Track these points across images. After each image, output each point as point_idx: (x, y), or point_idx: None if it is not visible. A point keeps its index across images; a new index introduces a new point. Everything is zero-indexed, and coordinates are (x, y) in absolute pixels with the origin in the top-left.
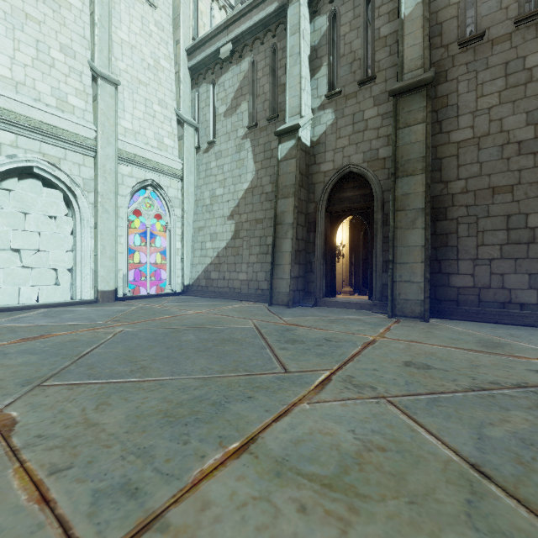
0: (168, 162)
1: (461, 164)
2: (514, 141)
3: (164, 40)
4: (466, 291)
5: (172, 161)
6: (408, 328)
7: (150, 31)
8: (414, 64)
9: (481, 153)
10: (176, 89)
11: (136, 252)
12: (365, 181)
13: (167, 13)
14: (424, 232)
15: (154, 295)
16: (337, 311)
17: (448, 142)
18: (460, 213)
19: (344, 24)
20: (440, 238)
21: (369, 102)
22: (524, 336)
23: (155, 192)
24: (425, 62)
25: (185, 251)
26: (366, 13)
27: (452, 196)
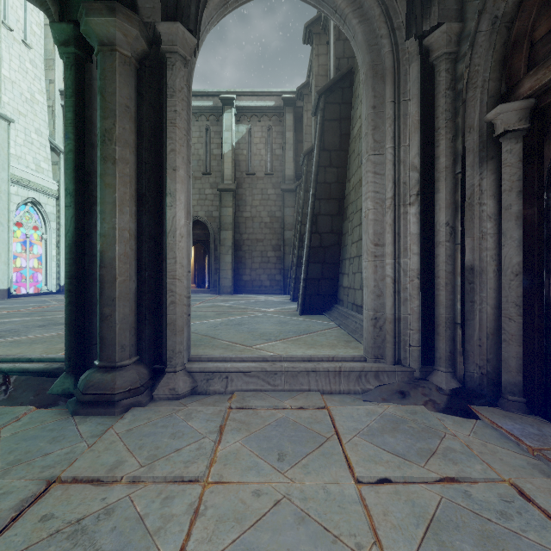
0: (47, 184)
1: (247, 227)
2: (264, 222)
3: (38, 76)
4: (248, 282)
5: (50, 183)
6: (225, 296)
7: (26, 68)
8: (229, 177)
9: (253, 224)
10: (49, 120)
11: (15, 258)
12: (206, 226)
13: (40, 53)
14: (232, 256)
15: (36, 294)
16: (192, 294)
17: (242, 216)
18: (246, 249)
19: (194, 137)
20: (239, 259)
21: (208, 185)
22: (261, 296)
23: (34, 208)
24: (233, 179)
25: (61, 258)
26: (206, 137)
27: (243, 240)
